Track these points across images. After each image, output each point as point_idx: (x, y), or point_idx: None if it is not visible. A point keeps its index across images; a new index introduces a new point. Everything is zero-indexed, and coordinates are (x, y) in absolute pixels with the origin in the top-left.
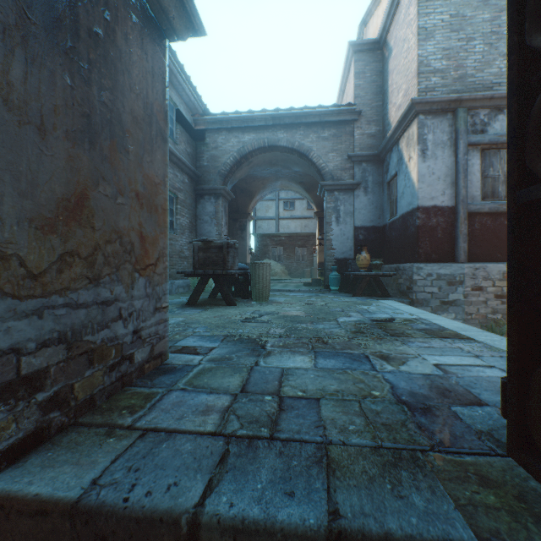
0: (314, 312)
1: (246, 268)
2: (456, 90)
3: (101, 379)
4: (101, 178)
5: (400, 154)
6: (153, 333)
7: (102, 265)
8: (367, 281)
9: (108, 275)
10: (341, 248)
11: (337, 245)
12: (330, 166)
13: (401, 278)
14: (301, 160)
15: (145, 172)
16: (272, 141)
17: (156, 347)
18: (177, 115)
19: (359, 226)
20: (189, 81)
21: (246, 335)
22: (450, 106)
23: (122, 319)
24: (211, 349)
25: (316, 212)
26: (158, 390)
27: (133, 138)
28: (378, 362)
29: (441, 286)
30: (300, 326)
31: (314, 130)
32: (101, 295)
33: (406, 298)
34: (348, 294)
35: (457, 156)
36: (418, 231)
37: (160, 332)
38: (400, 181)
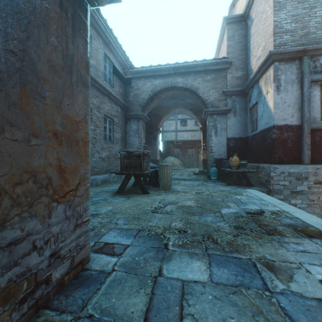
0: (202, 202)
1: (156, 167)
2: (301, 43)
3: (7, 319)
4: (7, 124)
5: (259, 89)
6: (73, 247)
7: (9, 208)
8: (237, 175)
9: (18, 215)
10: (218, 151)
11: (215, 150)
12: (211, 99)
13: (261, 174)
14: (191, 95)
15: (65, 113)
16: (173, 83)
17: (77, 256)
18: (114, 69)
19: (230, 137)
20: (121, 47)
21: (153, 229)
22: (298, 55)
23: (36, 249)
24: (125, 248)
25: (201, 127)
26: (67, 318)
27: (50, 84)
28: (266, 274)
29: (291, 181)
30: (194, 219)
31: (200, 75)
32: (7, 237)
33: (264, 188)
34: (223, 183)
35: (303, 90)
36: (273, 142)
37: (81, 243)
38: (259, 107)
